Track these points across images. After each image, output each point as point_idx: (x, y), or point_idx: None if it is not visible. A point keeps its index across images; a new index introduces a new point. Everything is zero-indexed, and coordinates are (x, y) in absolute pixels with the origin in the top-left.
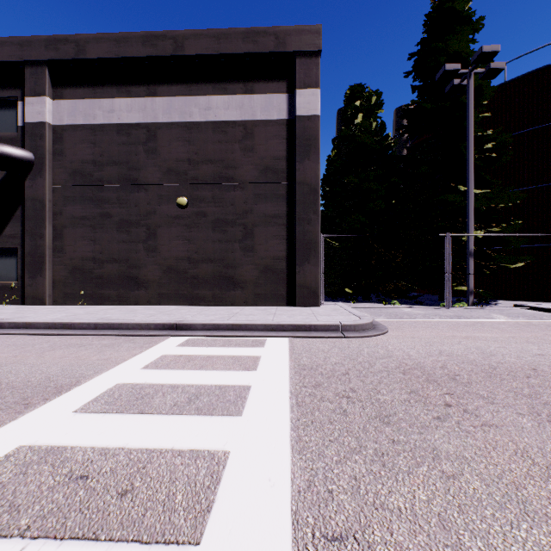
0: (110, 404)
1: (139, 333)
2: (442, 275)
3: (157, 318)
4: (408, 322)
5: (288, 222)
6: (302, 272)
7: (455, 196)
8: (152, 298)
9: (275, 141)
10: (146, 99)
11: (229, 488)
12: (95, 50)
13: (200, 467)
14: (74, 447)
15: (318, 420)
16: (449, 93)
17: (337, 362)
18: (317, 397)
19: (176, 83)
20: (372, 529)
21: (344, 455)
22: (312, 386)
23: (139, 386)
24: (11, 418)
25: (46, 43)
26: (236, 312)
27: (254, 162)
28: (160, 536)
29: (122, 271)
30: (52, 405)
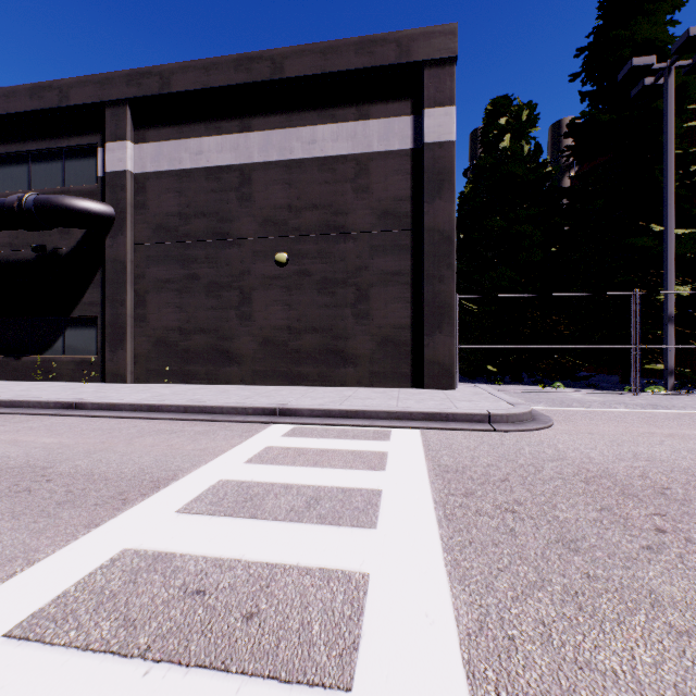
0: (216, 504)
1: (236, 419)
2: (626, 348)
3: (255, 400)
4: (580, 412)
5: (414, 280)
6: (432, 344)
7: (647, 239)
8: (246, 376)
9: (397, 178)
10: (239, 135)
11: (376, 621)
12: (181, 82)
13: (335, 590)
14: (183, 554)
15: (478, 540)
16: (637, 98)
17: (489, 464)
18: (470, 509)
19: (273, 113)
20: (579, 695)
21: (522, 589)
22: (461, 495)
23: (246, 484)
24: (110, 516)
25: (127, 79)
26: (348, 395)
27: (369, 205)
28: (301, 675)
29: (211, 344)
30: (152, 502)
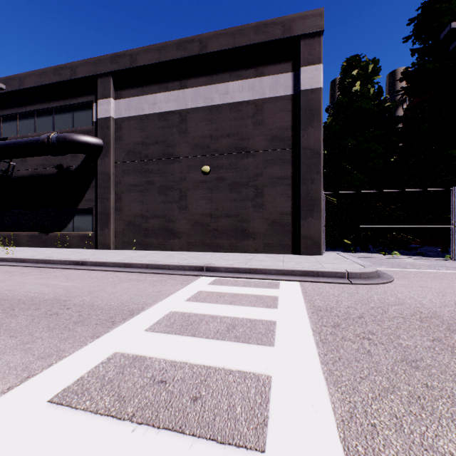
0: (169, 326)
1: (178, 273)
2: (446, 227)
3: (190, 261)
4: (412, 272)
5: (293, 182)
6: (306, 225)
7: None
8: (183, 245)
9: (282, 114)
10: (179, 91)
11: (278, 408)
12: (143, 59)
13: (249, 386)
14: (151, 357)
15: (345, 357)
16: (454, 50)
17: (349, 306)
18: (338, 336)
19: (201, 75)
20: None
21: (379, 392)
22: (331, 326)
23: (187, 314)
24: (105, 331)
25: (110, 59)
26: (250, 259)
27: (263, 133)
28: (231, 439)
29: (162, 225)
30: (130, 323)
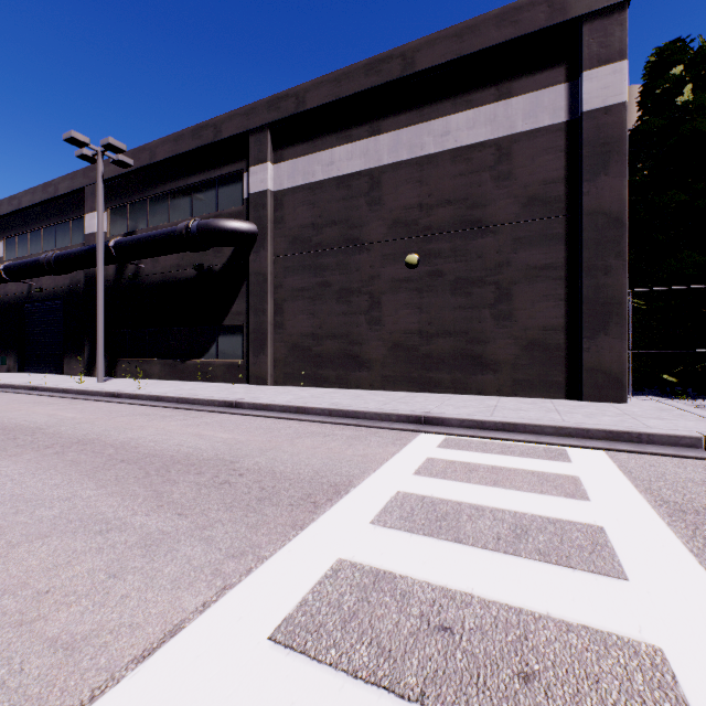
0: (408, 520)
1: (381, 425)
2: None
3: (395, 407)
4: None
5: (568, 274)
6: (594, 349)
7: None
8: (375, 381)
9: (546, 158)
10: (368, 140)
11: None
12: (314, 98)
13: (624, 664)
14: (403, 576)
15: None
16: None
17: None
18: None
19: (403, 111)
20: None
21: None
22: None
23: (428, 499)
24: (309, 519)
25: (268, 105)
26: (494, 405)
27: (512, 193)
28: None
29: (342, 349)
30: (341, 508)
